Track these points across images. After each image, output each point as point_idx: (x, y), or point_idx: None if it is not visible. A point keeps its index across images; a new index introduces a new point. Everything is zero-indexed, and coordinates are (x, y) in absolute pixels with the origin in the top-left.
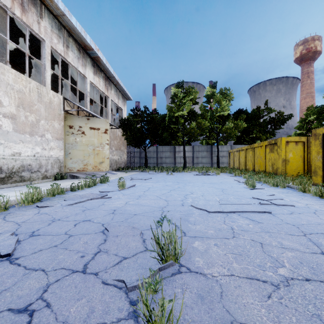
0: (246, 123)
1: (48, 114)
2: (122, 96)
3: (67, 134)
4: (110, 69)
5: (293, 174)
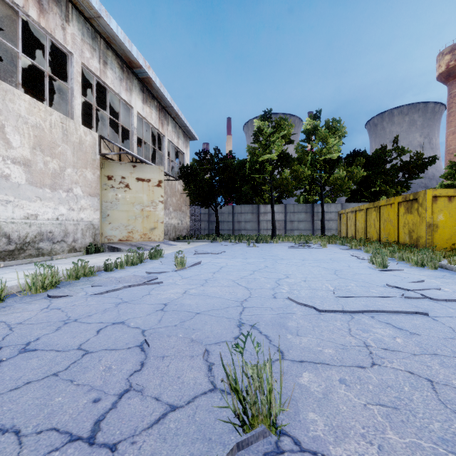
0: (365, 170)
1: (77, 159)
2: (184, 135)
3: (104, 188)
4: (165, 95)
5: (445, 247)
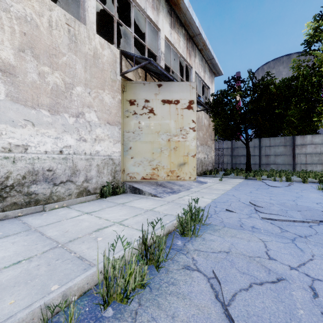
0: None
1: (90, 76)
2: (209, 70)
3: (126, 115)
4: (194, 18)
5: None
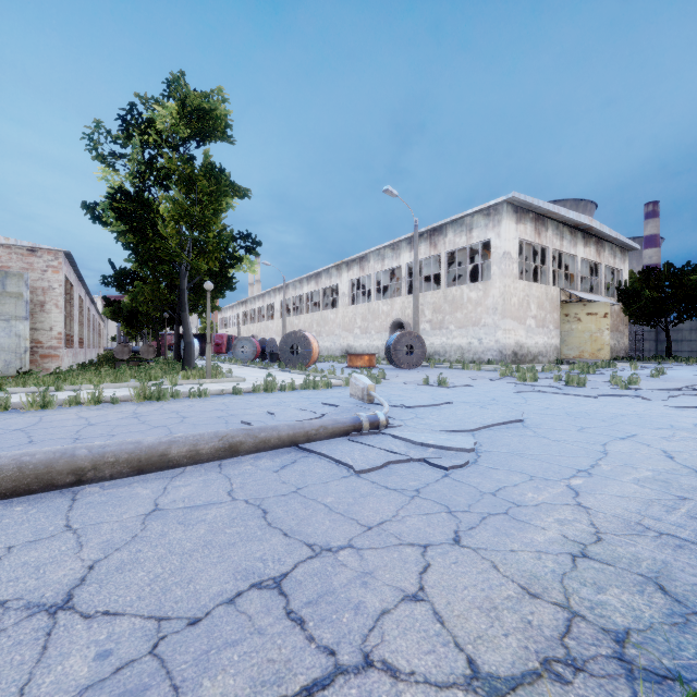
0: None
1: (550, 308)
2: (621, 250)
3: (562, 322)
4: (604, 230)
5: None
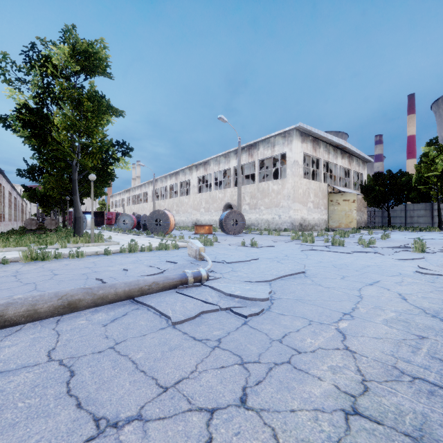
0: None
1: (322, 196)
2: (362, 162)
3: (329, 205)
4: (353, 149)
5: None
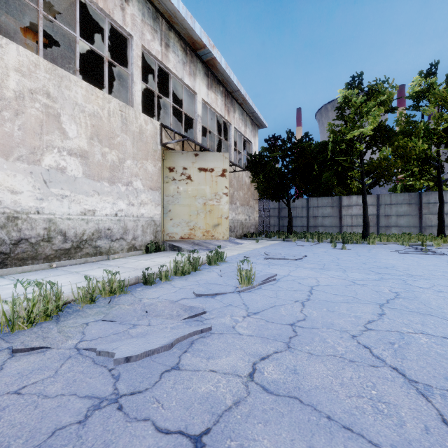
0: None
1: (137, 150)
2: (251, 123)
3: (165, 181)
4: (231, 77)
5: None
